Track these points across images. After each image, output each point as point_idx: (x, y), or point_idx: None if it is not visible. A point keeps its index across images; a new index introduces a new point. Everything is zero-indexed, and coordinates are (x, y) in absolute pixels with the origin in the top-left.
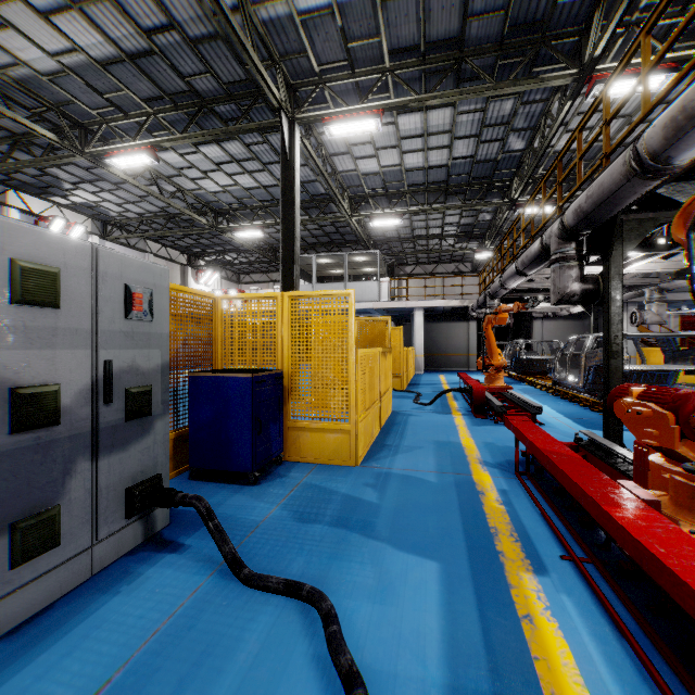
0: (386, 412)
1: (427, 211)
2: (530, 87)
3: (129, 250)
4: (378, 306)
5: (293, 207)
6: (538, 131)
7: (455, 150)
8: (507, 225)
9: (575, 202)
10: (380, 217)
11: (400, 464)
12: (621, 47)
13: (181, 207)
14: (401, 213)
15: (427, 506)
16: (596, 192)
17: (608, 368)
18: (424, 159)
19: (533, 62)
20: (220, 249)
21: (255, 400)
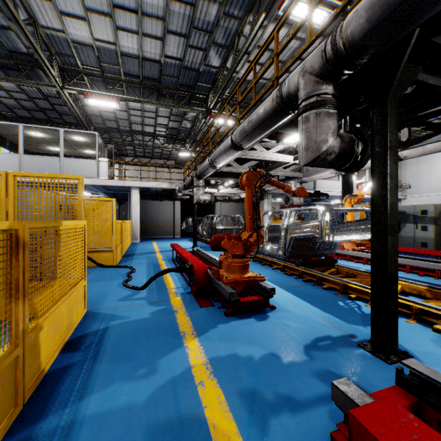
0: (63, 330)
1: (142, 102)
2: None
3: None
4: (97, 183)
5: None
6: (231, 52)
7: (167, 46)
8: (200, 135)
9: None
10: (96, 96)
11: None
12: None
13: None
14: (117, 97)
15: None
16: None
17: (386, 248)
18: (138, 45)
19: None
20: None
21: None
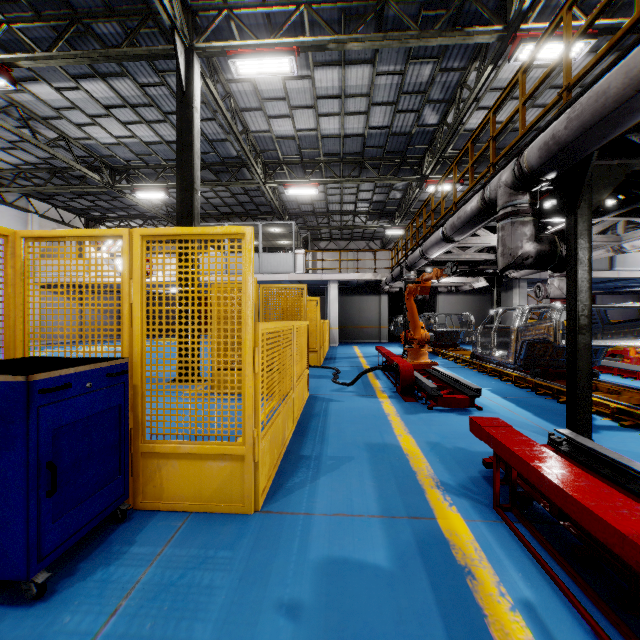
0: (301, 399)
1: (342, 182)
2: (455, 41)
3: (6, 207)
4: (293, 278)
5: (191, 153)
6: (452, 105)
7: (372, 118)
8: (415, 205)
9: (542, 135)
10: (295, 186)
11: (324, 500)
12: (539, 15)
13: (65, 157)
14: (316, 182)
15: (386, 639)
16: (590, 108)
17: (575, 346)
18: (340, 125)
19: (456, 20)
20: (124, 214)
21: (40, 427)
